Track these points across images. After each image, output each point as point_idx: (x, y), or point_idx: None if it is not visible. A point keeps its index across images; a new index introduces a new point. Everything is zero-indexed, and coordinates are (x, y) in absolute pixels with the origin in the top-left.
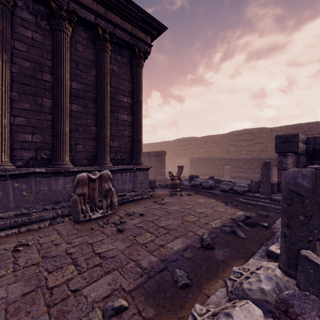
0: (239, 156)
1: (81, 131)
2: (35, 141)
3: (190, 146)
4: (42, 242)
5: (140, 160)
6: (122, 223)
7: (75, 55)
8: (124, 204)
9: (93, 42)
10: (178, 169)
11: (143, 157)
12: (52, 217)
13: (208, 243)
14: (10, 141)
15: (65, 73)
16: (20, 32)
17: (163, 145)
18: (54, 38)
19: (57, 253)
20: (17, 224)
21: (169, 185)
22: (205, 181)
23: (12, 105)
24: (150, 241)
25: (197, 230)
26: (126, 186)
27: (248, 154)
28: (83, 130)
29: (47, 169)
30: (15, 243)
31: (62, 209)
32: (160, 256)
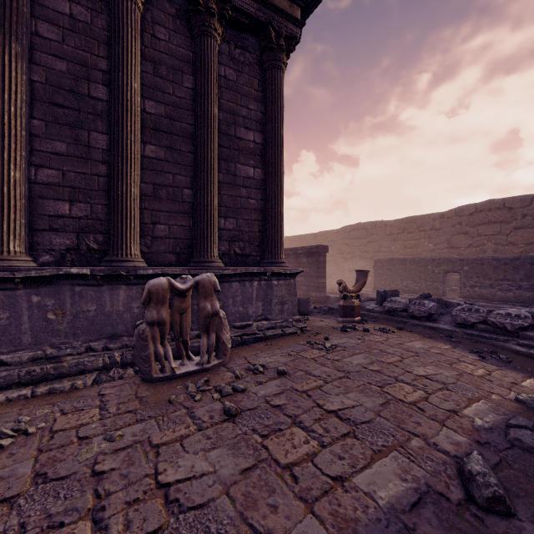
0: (478, 256)
1: (164, 198)
2: (76, 216)
3: (373, 239)
4: (59, 428)
5: (280, 256)
6: (237, 391)
7: (153, 48)
8: (246, 344)
9: (187, 22)
10: (358, 276)
11: (285, 257)
12: (101, 367)
13: (493, 493)
14: (28, 215)
15: (130, 79)
16: (48, 3)
17: (321, 239)
18: (110, 13)
19: (72, 467)
20: (33, 378)
21: (335, 309)
22: (415, 303)
23: (34, 145)
24: (306, 459)
25: (434, 431)
26: (250, 308)
27: (498, 250)
28: (168, 195)
29: (94, 270)
30: (8, 425)
31: (123, 351)
32: (340, 524)
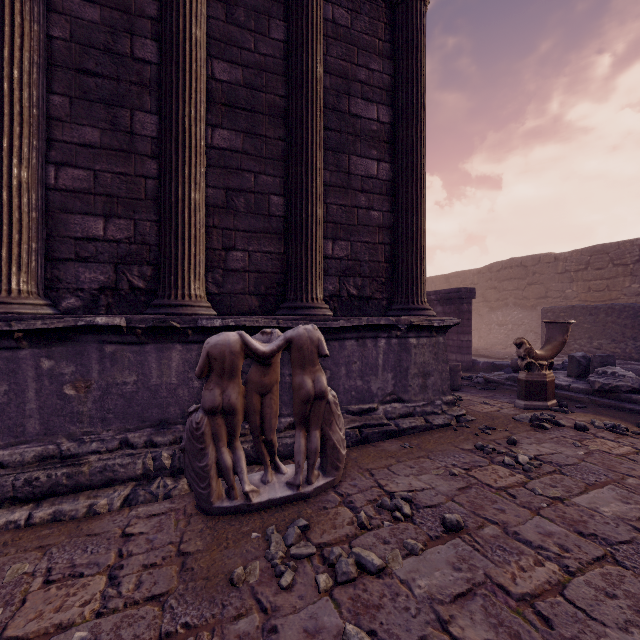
0: None
1: (242, 210)
2: (113, 239)
3: (535, 279)
4: (15, 633)
5: (420, 299)
6: (366, 571)
7: None
8: (368, 442)
9: None
10: (550, 332)
11: None
12: (140, 474)
13: None
14: (44, 237)
15: (189, 23)
16: None
17: (456, 281)
18: None
19: None
20: (36, 491)
21: (498, 381)
22: None
23: (53, 133)
24: None
25: None
26: (374, 381)
27: None
28: (248, 206)
29: (131, 319)
30: None
31: (176, 449)
32: None
